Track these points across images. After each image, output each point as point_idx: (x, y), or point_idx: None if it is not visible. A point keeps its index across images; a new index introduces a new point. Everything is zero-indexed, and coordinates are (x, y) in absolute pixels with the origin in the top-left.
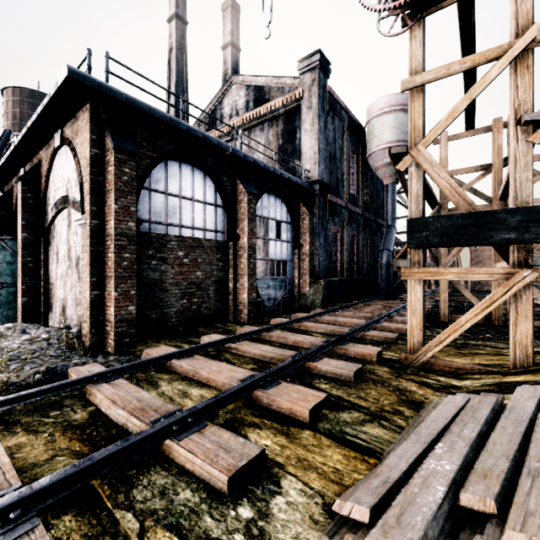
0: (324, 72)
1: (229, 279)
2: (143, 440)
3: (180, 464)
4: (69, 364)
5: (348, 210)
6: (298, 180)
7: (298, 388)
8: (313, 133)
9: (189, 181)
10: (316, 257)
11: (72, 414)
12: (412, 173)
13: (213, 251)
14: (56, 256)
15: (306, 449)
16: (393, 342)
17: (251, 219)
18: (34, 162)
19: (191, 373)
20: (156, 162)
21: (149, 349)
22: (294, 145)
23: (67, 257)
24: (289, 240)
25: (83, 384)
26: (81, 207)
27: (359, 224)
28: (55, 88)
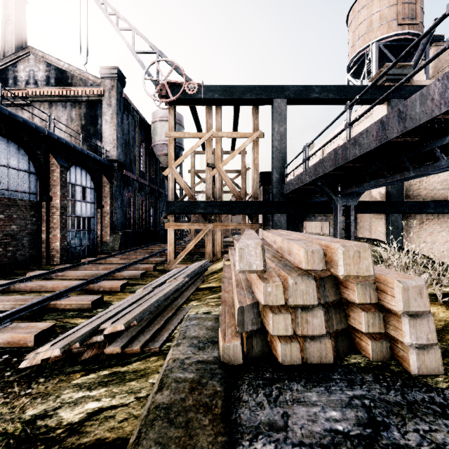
0: (121, 82)
1: (41, 231)
2: (40, 302)
3: (62, 308)
4: None
5: (138, 182)
6: (101, 159)
7: (113, 281)
8: (112, 125)
9: (4, 151)
10: (115, 215)
11: None
12: (170, 177)
13: (27, 208)
14: None
15: (120, 296)
16: (163, 262)
17: (63, 186)
18: None
19: (38, 288)
20: None
21: None
22: (96, 128)
23: None
24: (93, 202)
25: None
26: None
27: (147, 192)
28: None
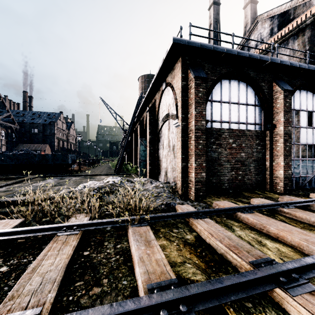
0: None
1: (265, 159)
2: (255, 280)
3: None
4: (175, 202)
5: None
6: None
7: None
8: None
9: (235, 91)
10: None
11: (185, 234)
12: None
13: (252, 138)
14: (162, 146)
15: None
16: None
17: (287, 111)
18: (152, 102)
19: (258, 226)
20: (216, 82)
21: (217, 202)
22: None
23: (167, 146)
24: None
25: (187, 216)
26: (176, 116)
27: None
28: (165, 54)
